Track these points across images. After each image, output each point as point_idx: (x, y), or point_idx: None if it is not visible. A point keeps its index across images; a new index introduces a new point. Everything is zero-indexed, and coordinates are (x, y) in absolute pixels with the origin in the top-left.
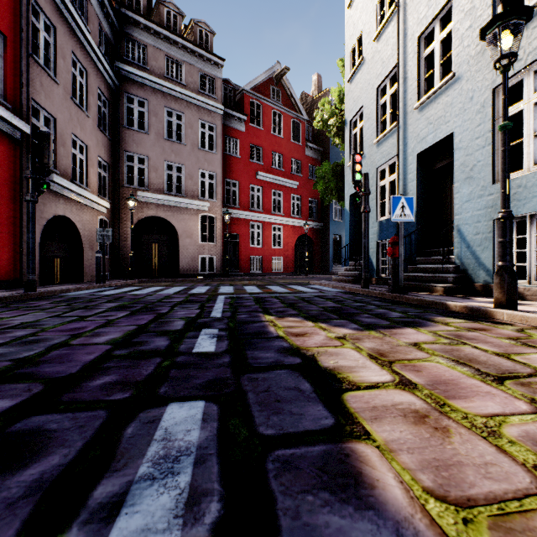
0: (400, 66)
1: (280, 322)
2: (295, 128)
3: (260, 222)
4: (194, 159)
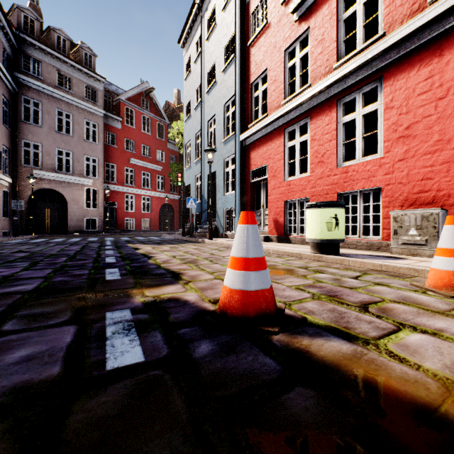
0: (203, 130)
1: (133, 245)
2: (160, 129)
3: (133, 194)
4: (80, 147)
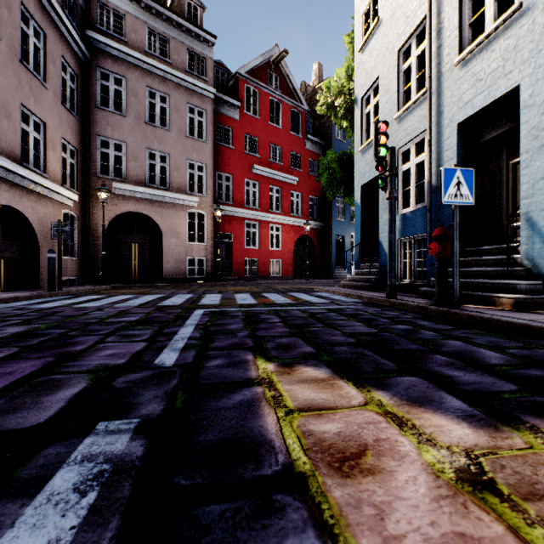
0: (432, 16)
1: (288, 386)
2: (295, 119)
3: (256, 221)
4: (181, 147)
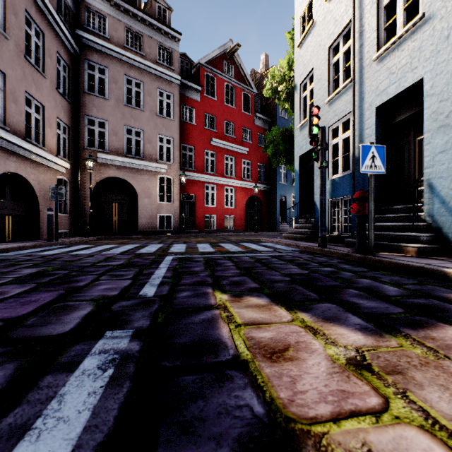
0: (356, 20)
1: (237, 310)
2: (246, 100)
3: (214, 184)
4: (152, 124)
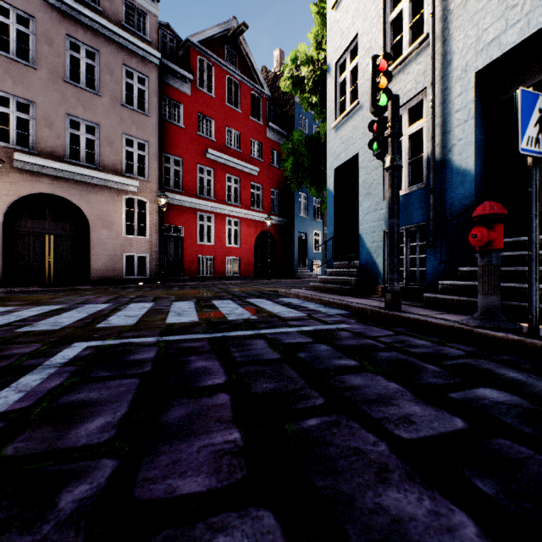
0: None
1: None
2: (255, 103)
3: (211, 213)
4: (115, 118)
